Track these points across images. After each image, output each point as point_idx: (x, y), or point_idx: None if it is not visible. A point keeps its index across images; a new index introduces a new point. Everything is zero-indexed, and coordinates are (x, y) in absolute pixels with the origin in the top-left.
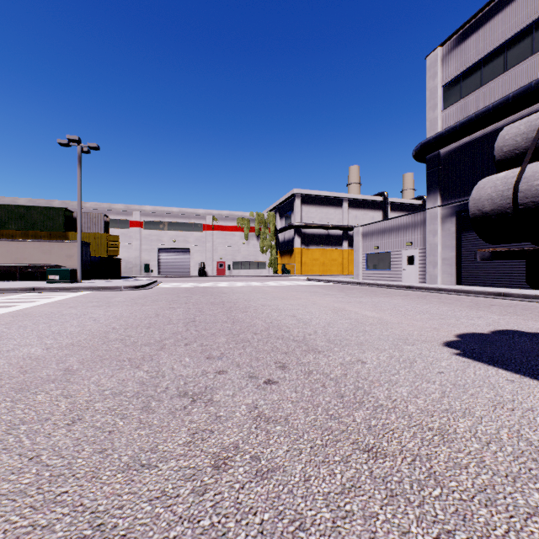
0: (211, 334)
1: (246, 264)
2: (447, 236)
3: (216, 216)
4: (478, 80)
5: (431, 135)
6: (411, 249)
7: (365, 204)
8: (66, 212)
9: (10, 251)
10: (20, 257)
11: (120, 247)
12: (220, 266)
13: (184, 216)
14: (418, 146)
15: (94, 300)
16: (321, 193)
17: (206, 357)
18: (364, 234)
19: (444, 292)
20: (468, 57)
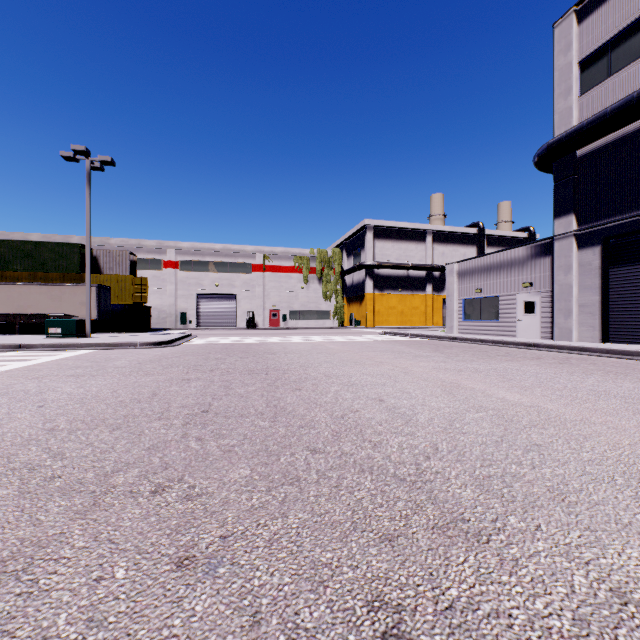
0: (224, 452)
1: (305, 313)
2: (587, 273)
3: (269, 254)
4: (638, 46)
5: (562, 132)
6: (530, 292)
7: (454, 237)
8: (84, 249)
9: (11, 297)
10: (24, 304)
11: (152, 292)
12: (273, 316)
13: (229, 255)
14: (543, 148)
15: (85, 364)
16: (399, 224)
17: (177, 559)
18: (460, 273)
19: (591, 353)
20: (622, 15)
